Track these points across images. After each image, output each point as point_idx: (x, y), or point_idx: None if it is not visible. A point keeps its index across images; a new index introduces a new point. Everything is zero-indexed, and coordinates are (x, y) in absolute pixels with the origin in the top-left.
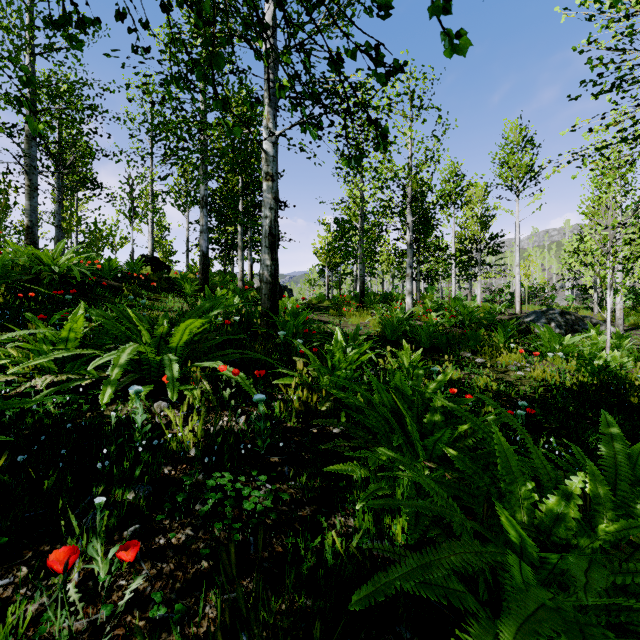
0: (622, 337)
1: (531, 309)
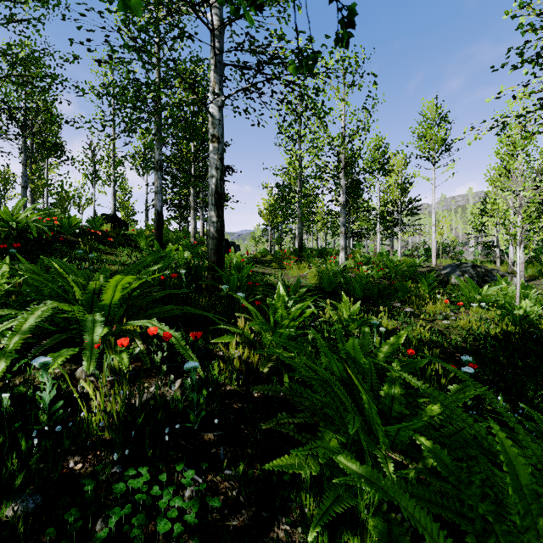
0: (527, 287)
1: (444, 262)
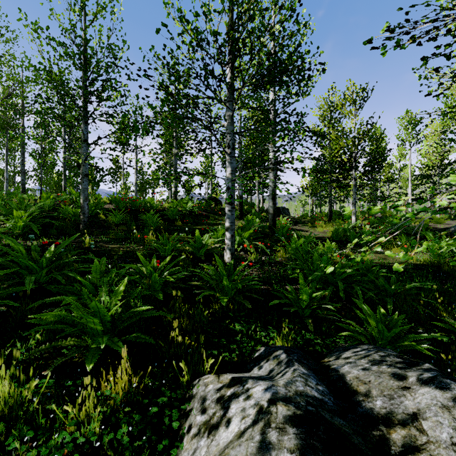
0: None
1: None
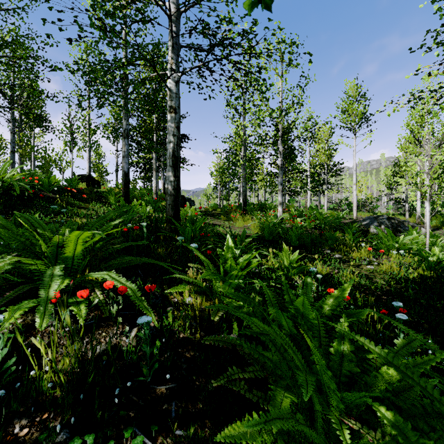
0: (434, 236)
1: (363, 215)
